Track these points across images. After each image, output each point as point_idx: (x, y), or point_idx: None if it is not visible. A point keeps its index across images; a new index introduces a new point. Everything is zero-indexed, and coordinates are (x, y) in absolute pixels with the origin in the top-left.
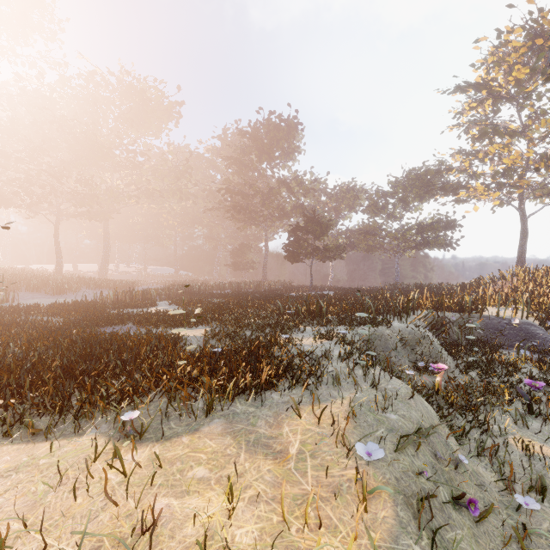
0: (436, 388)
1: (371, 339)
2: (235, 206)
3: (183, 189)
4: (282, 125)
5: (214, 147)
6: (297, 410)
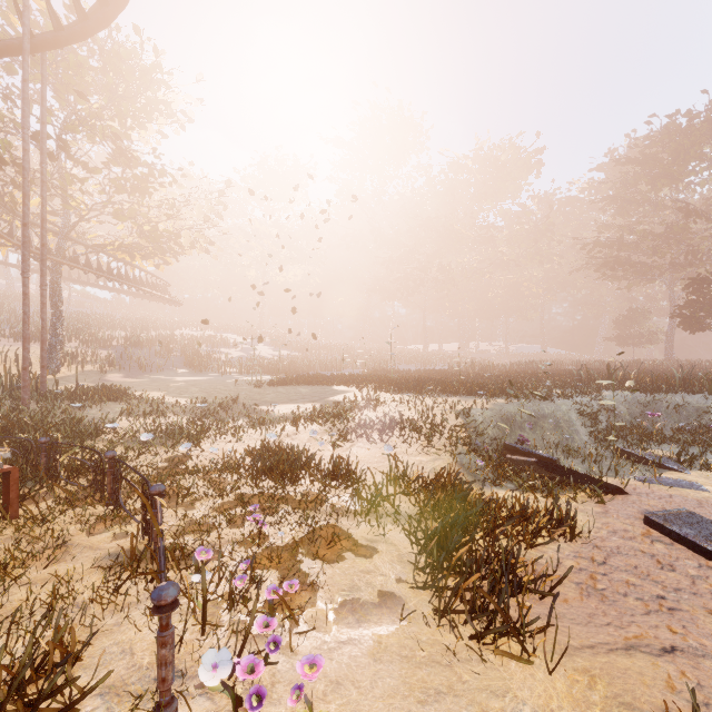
0: (654, 432)
1: (648, 404)
2: (606, 263)
3: (544, 251)
4: (693, 125)
5: (591, 183)
6: (488, 397)
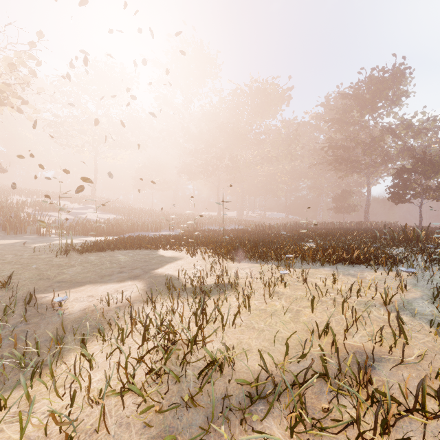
0: None
1: None
2: (337, 159)
3: (292, 152)
4: (385, 77)
5: (317, 113)
6: (374, 268)
